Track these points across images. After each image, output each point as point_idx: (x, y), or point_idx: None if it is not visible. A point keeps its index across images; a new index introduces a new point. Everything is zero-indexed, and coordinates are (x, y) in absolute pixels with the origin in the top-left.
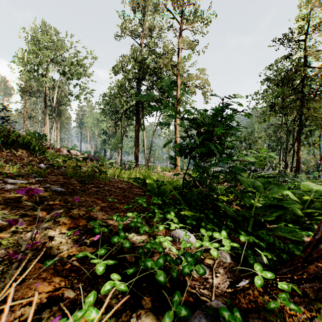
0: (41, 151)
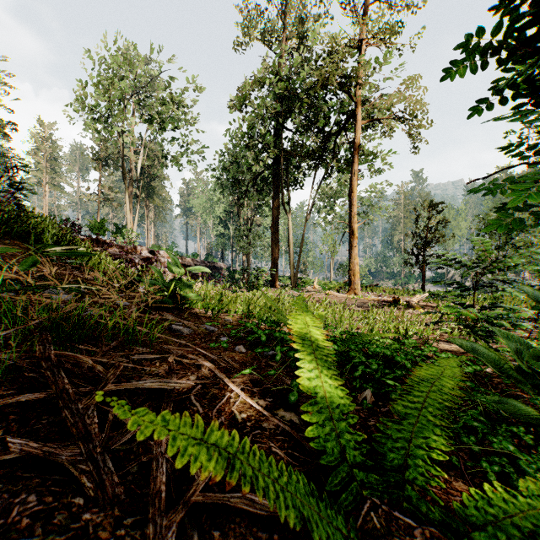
0: None
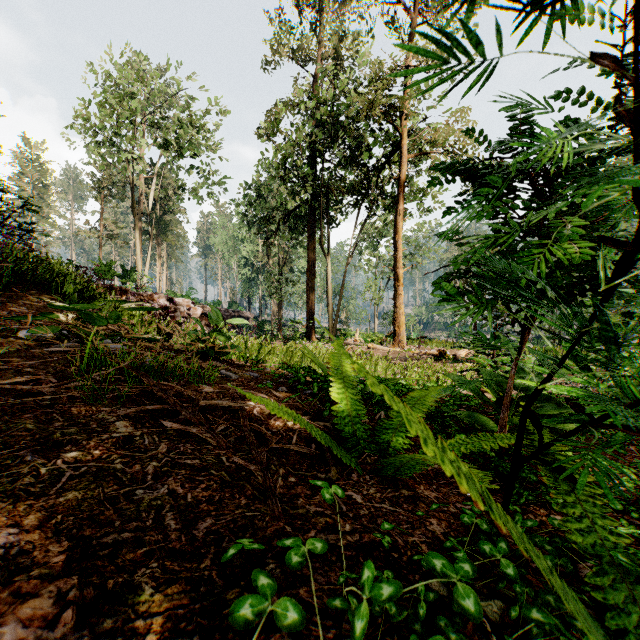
0: (85, 296)
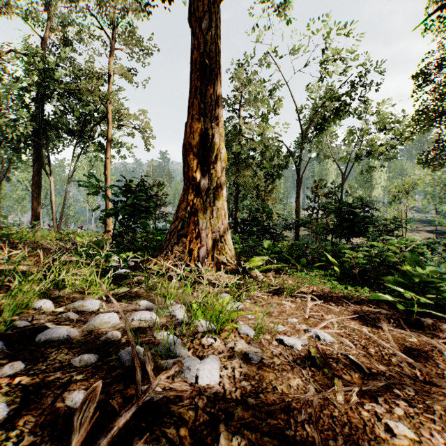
0: None
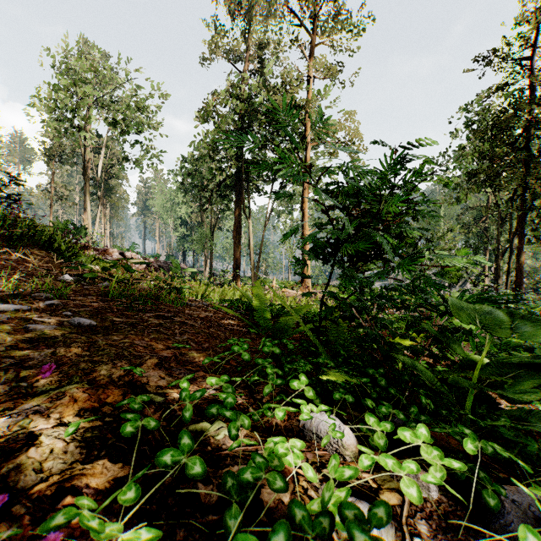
0: (71, 252)
